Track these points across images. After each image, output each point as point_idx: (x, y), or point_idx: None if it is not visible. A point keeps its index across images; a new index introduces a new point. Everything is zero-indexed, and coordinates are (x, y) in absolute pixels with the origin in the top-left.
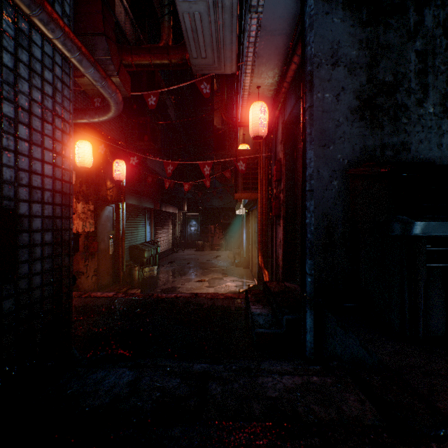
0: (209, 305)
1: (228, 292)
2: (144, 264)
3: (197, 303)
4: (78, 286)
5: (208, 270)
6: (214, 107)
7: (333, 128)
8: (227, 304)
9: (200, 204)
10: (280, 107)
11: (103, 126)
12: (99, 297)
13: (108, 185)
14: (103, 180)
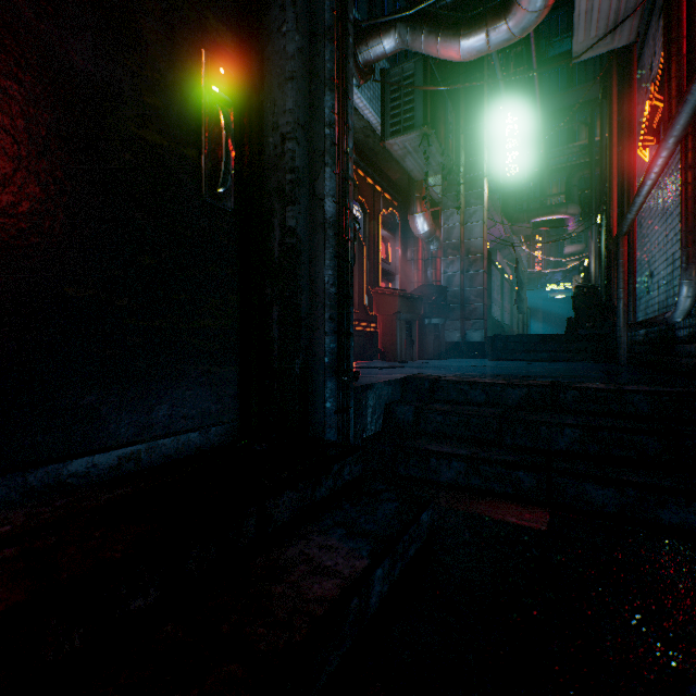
0: None
1: None
2: None
3: None
4: None
5: None
6: None
7: None
8: None
9: None
10: None
11: None
12: None
13: None
14: None
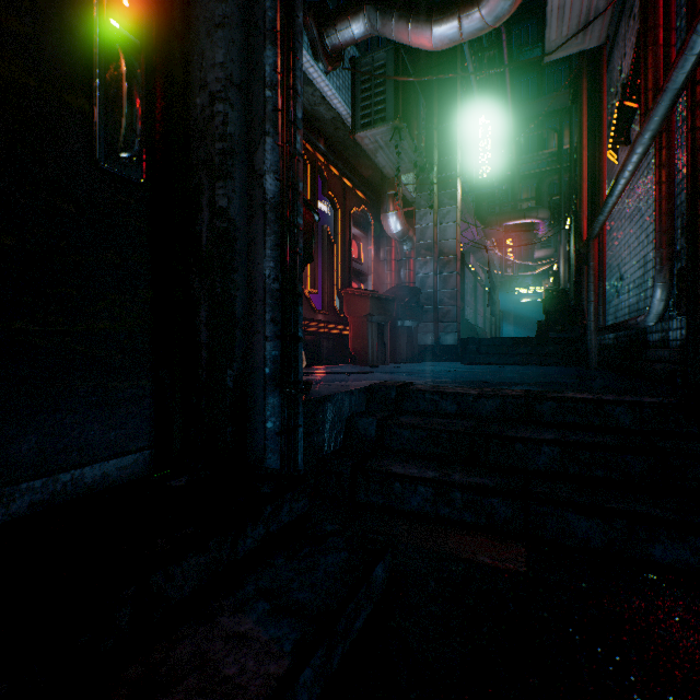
0: None
1: None
2: None
3: None
4: None
5: None
6: None
7: None
8: None
9: None
10: None
11: None
12: None
13: None
14: None
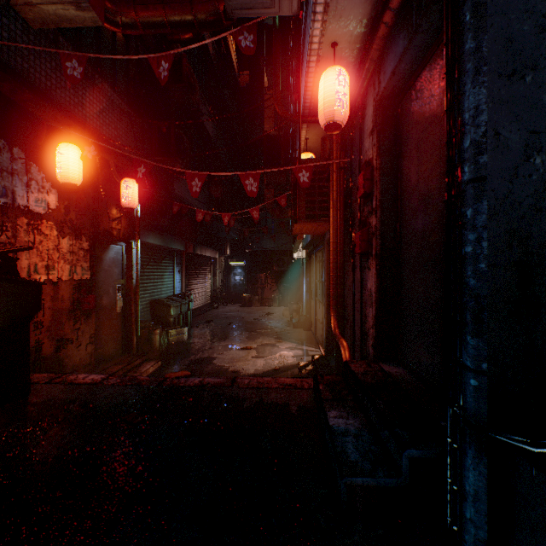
0: (253, 402)
1: (283, 366)
2: (170, 325)
3: (233, 397)
4: (63, 360)
5: (257, 333)
6: (264, 115)
7: (533, 33)
8: (283, 399)
9: (247, 247)
10: (371, 72)
11: (105, 128)
12: (77, 385)
13: (113, 214)
14: (105, 206)
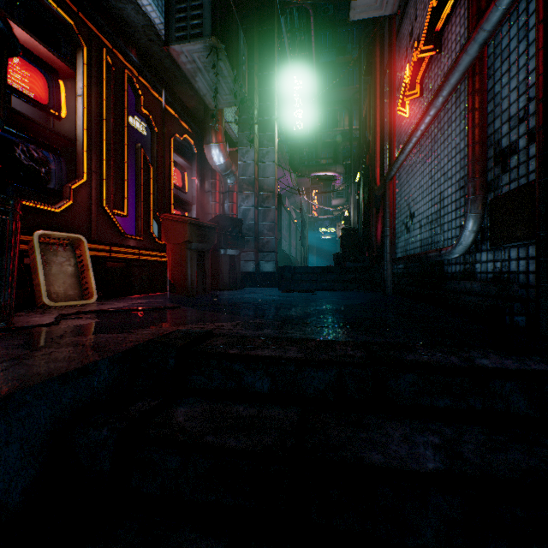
0: None
1: None
2: None
3: None
4: None
5: None
6: None
7: None
8: None
9: None
10: None
11: None
12: None
13: None
14: None
